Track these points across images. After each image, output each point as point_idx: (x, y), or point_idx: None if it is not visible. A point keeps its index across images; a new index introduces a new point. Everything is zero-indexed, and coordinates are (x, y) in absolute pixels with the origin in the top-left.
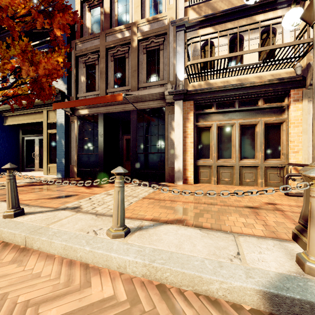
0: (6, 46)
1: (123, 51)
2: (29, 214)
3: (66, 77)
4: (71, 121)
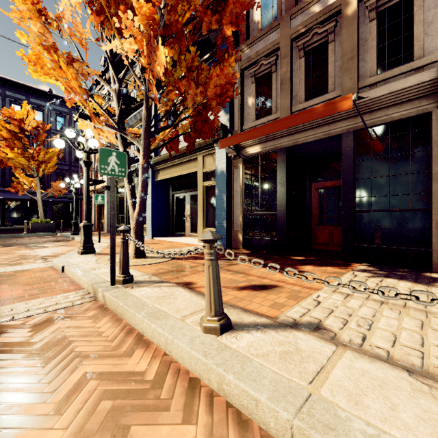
0: (157, 86)
1: (323, 33)
2: (239, 329)
3: (228, 103)
4: (233, 167)
